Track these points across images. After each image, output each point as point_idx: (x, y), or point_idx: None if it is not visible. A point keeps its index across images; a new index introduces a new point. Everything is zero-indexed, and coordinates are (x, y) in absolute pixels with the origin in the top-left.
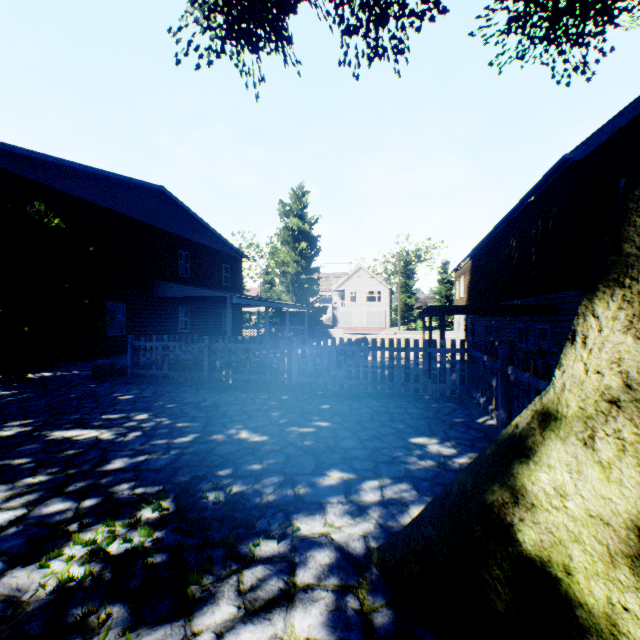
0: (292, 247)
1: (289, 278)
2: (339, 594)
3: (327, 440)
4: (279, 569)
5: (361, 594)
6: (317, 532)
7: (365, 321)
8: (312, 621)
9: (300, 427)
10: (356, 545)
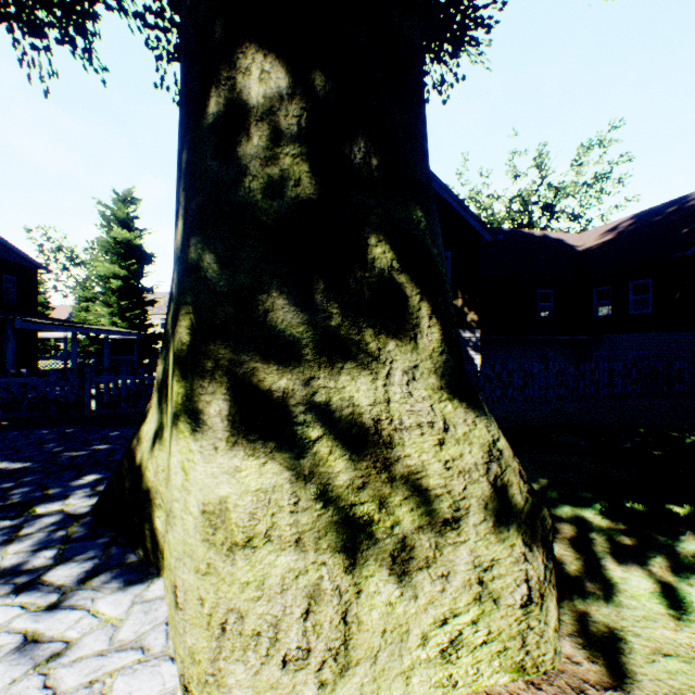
0: (117, 261)
1: (112, 298)
2: (54, 532)
3: (99, 457)
4: (7, 532)
5: (71, 528)
6: (53, 510)
7: None
8: (25, 545)
9: (75, 452)
10: (83, 510)
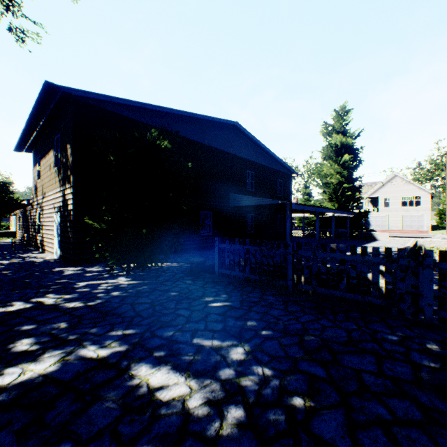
0: (334, 161)
1: (331, 188)
2: None
3: None
4: None
5: None
6: None
7: (400, 224)
8: None
9: None
10: None
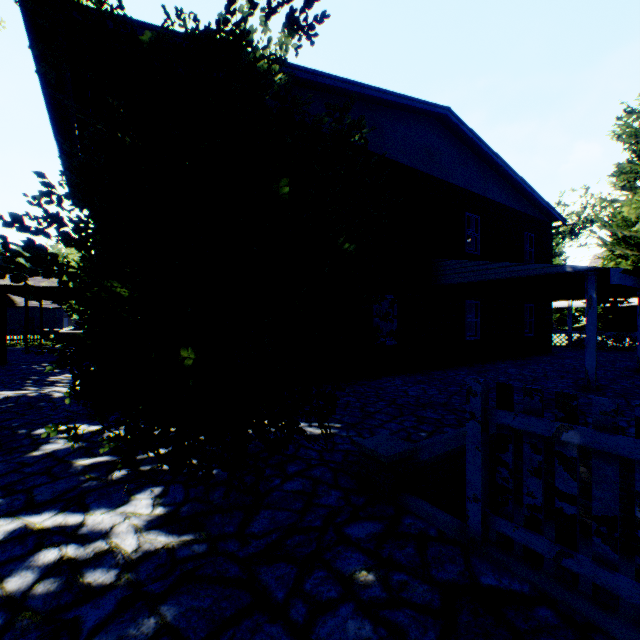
0: None
1: None
2: None
3: None
4: None
5: None
6: None
7: None
8: None
9: None
10: None
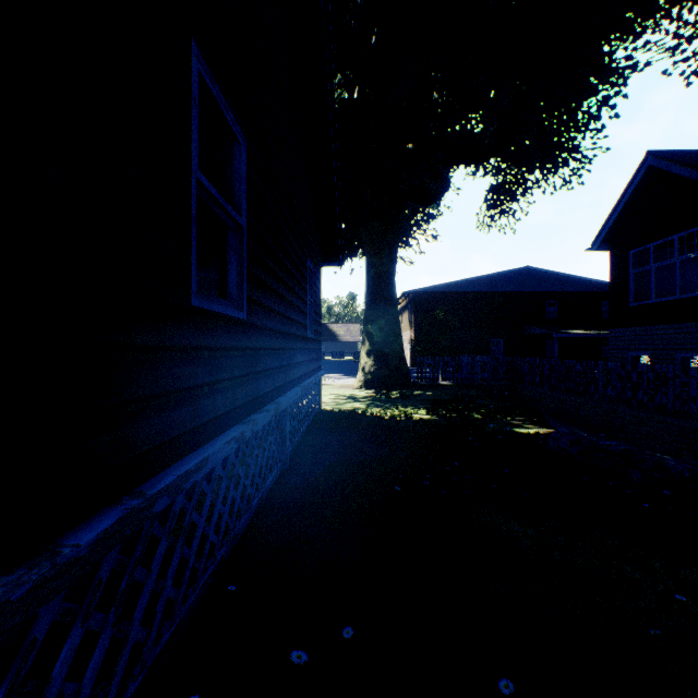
0: None
1: None
2: None
3: None
4: None
5: None
6: None
7: None
8: None
9: None
10: None
